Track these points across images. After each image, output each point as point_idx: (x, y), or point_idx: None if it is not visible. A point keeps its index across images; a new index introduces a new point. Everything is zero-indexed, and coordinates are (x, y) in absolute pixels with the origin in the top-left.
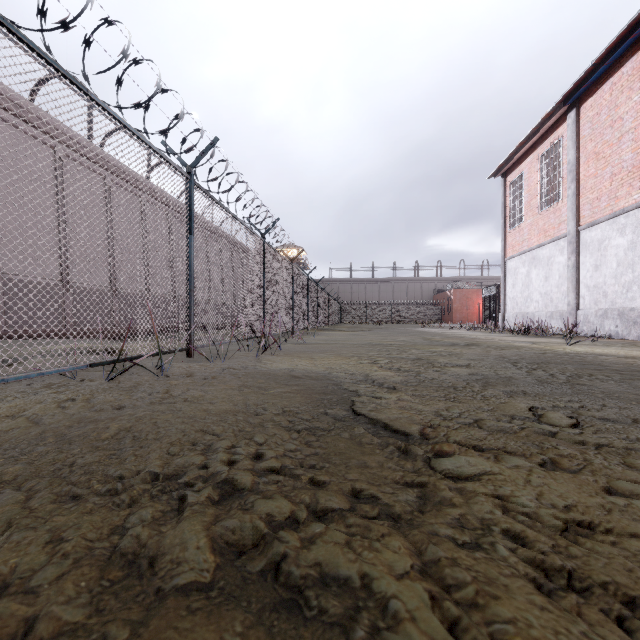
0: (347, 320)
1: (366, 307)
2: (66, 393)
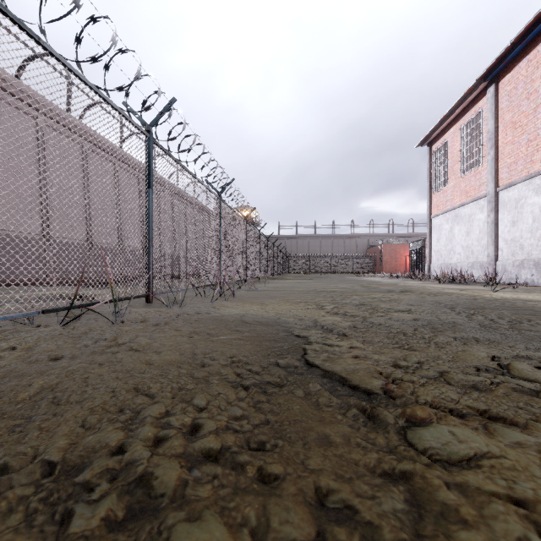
0: (293, 270)
1: (309, 259)
2: (11, 341)
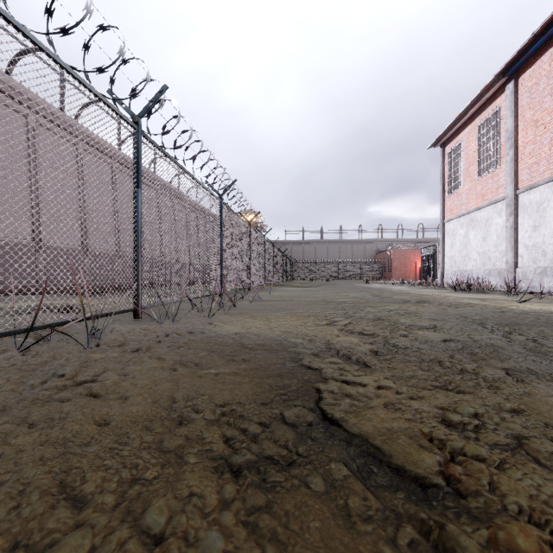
0: (299, 277)
1: (316, 265)
2: None
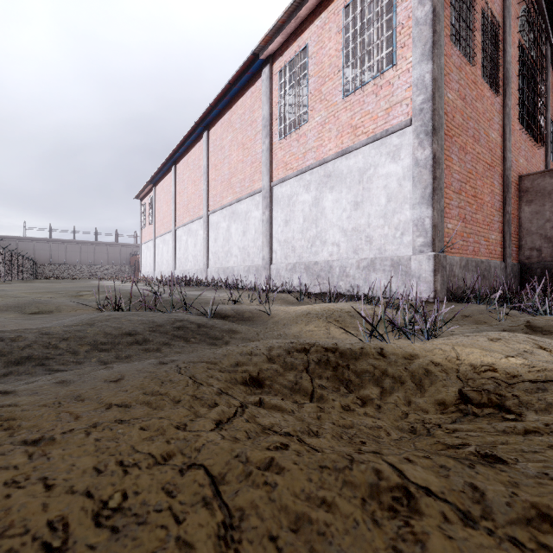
0: (44, 276)
1: (66, 265)
2: None
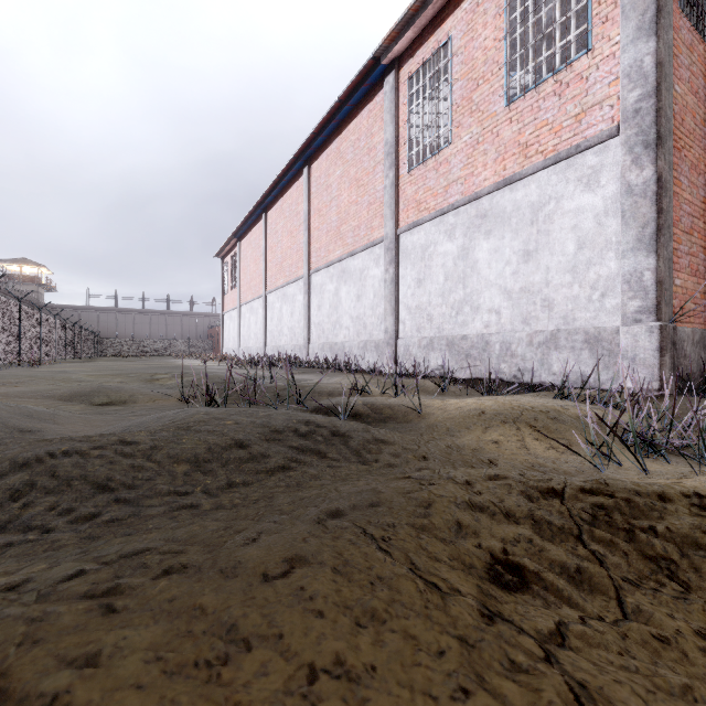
0: (110, 353)
1: (134, 339)
2: None
